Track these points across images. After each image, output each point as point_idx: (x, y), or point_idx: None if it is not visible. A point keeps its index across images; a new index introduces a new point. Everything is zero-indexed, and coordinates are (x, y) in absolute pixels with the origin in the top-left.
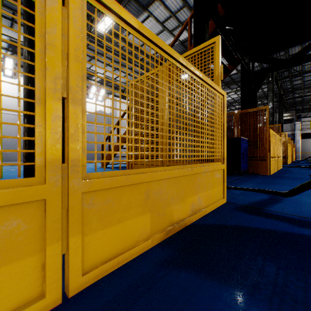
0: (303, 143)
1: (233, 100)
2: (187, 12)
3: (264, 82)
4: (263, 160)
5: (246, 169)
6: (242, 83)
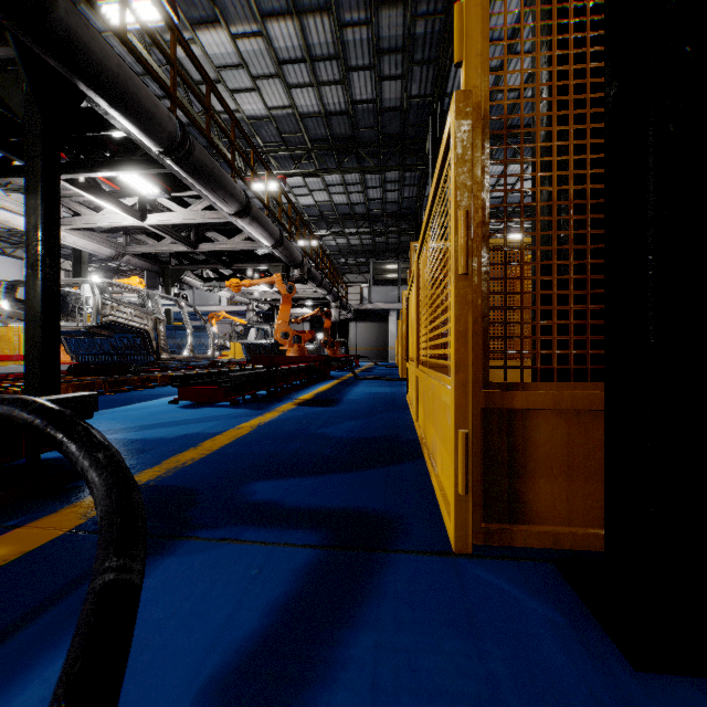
0: None
1: None
2: None
3: None
4: None
5: None
6: None
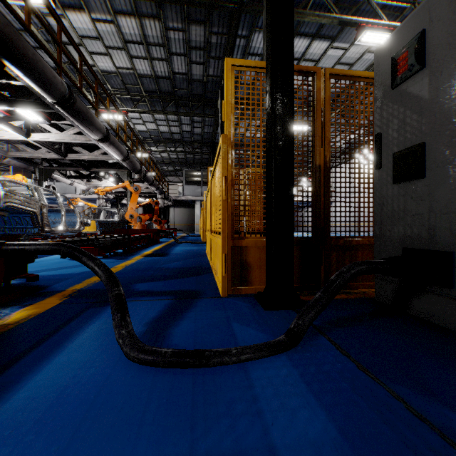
0: None
1: None
2: None
3: None
4: None
5: None
6: None
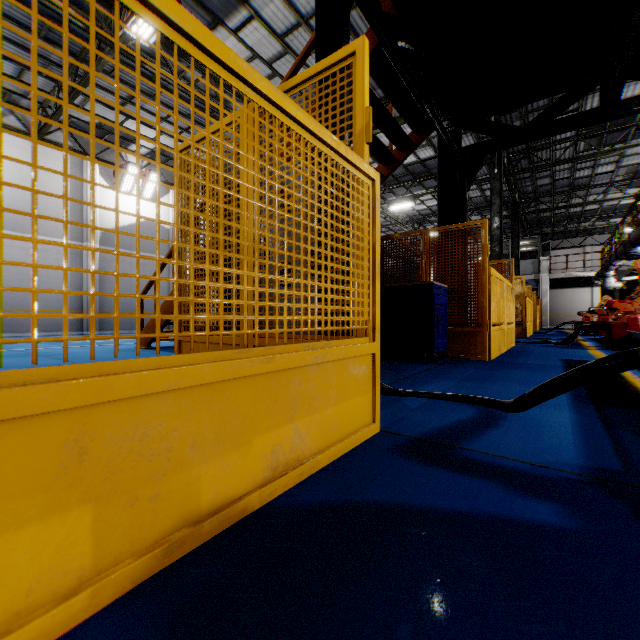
0: (555, 297)
1: (429, 211)
2: None
3: (486, 178)
4: (477, 329)
5: (445, 350)
6: (440, 174)
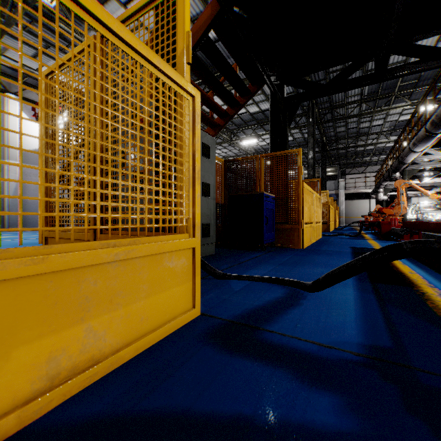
0: (348, 205)
1: (268, 146)
2: (198, 2)
3: (304, 125)
4: (294, 227)
5: (273, 241)
6: (272, 117)
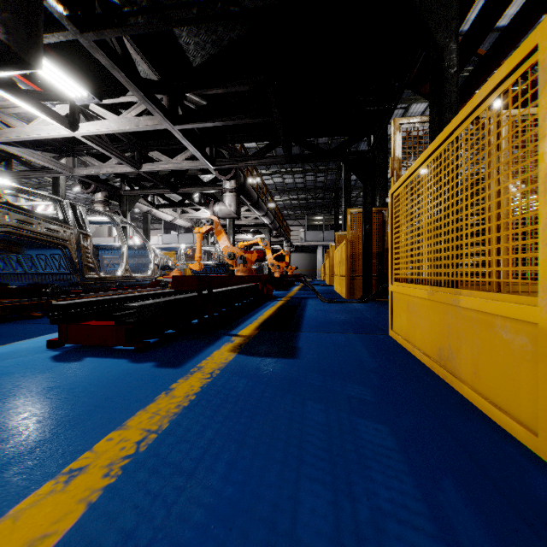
0: None
1: None
2: None
3: None
4: None
5: None
6: None
